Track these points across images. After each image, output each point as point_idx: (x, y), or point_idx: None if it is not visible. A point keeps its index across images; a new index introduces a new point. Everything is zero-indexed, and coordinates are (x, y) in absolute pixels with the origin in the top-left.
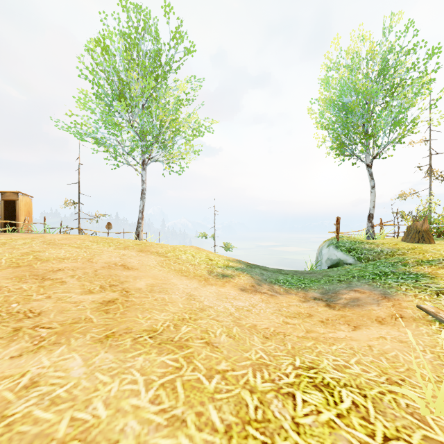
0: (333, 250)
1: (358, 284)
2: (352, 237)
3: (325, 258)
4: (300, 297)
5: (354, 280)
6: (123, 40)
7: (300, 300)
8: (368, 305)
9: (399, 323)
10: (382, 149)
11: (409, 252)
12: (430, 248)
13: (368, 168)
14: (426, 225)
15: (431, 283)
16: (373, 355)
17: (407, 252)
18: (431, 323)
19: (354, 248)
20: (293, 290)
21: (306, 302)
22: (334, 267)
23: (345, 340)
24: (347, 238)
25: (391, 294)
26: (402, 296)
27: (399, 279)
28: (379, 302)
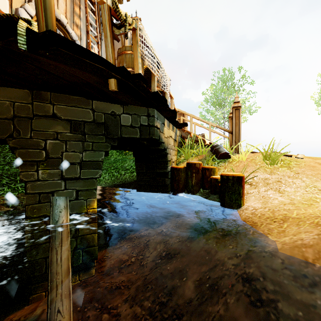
0: None
1: None
2: None
3: None
4: None
5: None
6: (221, 83)
7: None
8: None
9: None
10: None
11: None
12: None
13: None
14: None
15: None
16: None
17: None
18: None
19: None
20: None
21: None
22: None
23: None
24: None
25: None
26: None
27: None
28: None
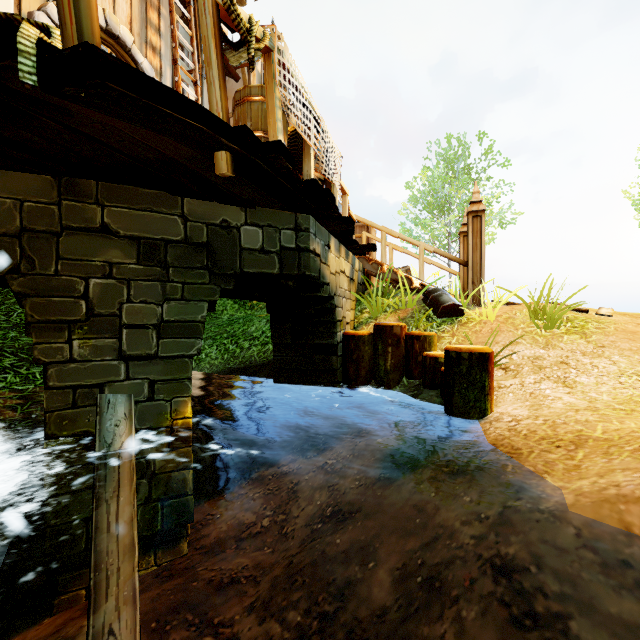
0: None
1: None
2: None
3: None
4: None
5: None
6: (444, 164)
7: None
8: None
9: None
10: None
11: None
12: None
13: None
14: None
15: None
16: None
17: None
18: None
19: None
20: None
21: None
22: None
23: None
24: None
25: None
26: None
27: None
28: None
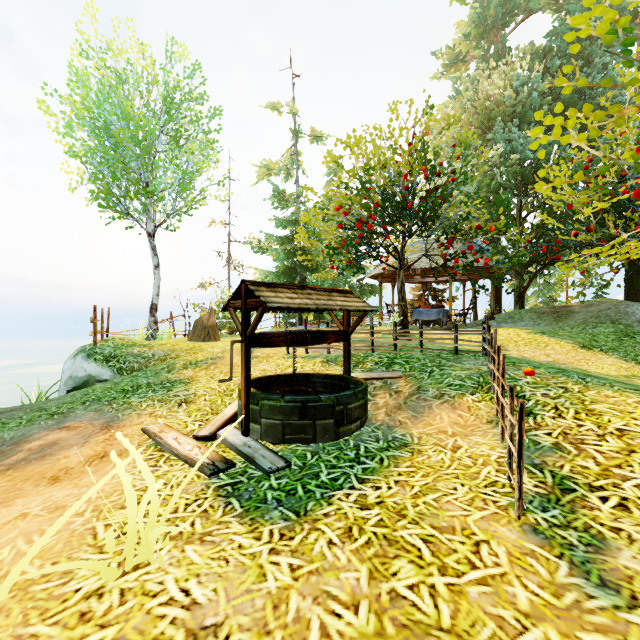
0: (82, 361)
1: (81, 413)
2: (127, 339)
3: (65, 377)
4: None
5: (81, 408)
6: None
7: None
8: (64, 450)
9: (91, 469)
10: (168, 216)
11: (184, 353)
12: (209, 346)
13: (150, 239)
14: (213, 319)
15: (183, 390)
16: None
17: (182, 354)
18: (143, 452)
19: (116, 355)
20: None
21: None
22: (77, 390)
23: None
24: (120, 340)
25: (120, 419)
26: (133, 419)
27: (150, 392)
28: (89, 438)
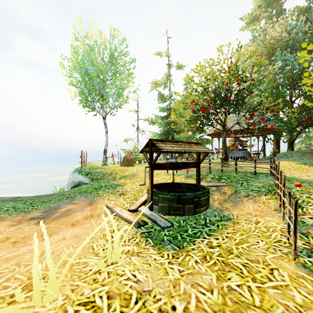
0: (76, 174)
1: (79, 197)
2: (94, 165)
3: (70, 181)
4: (14, 222)
5: (79, 195)
6: None
7: (10, 224)
8: (75, 213)
9: (87, 221)
10: (111, 109)
11: (119, 172)
12: (130, 169)
13: (103, 120)
14: (131, 156)
15: (120, 189)
16: (38, 261)
17: (118, 172)
18: (107, 215)
19: (90, 172)
20: (12, 216)
21: (17, 225)
22: (75, 187)
23: (20, 256)
24: (91, 166)
25: (96, 201)
26: (101, 201)
27: (106, 189)
28: (84, 208)
